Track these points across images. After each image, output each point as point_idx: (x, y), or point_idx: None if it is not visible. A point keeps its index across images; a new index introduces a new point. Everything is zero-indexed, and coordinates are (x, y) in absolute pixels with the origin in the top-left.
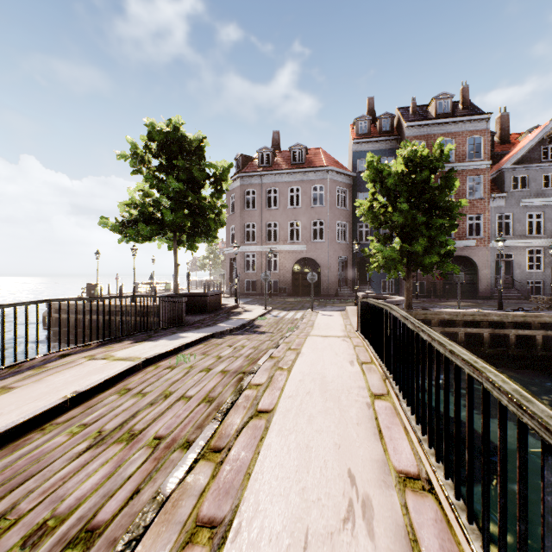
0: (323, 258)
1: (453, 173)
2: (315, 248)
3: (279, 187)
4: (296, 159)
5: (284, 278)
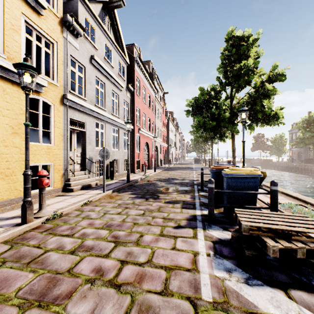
0: (302, 151)
1: (277, 140)
2: (301, 149)
3: (295, 133)
4: None
5: (295, 157)
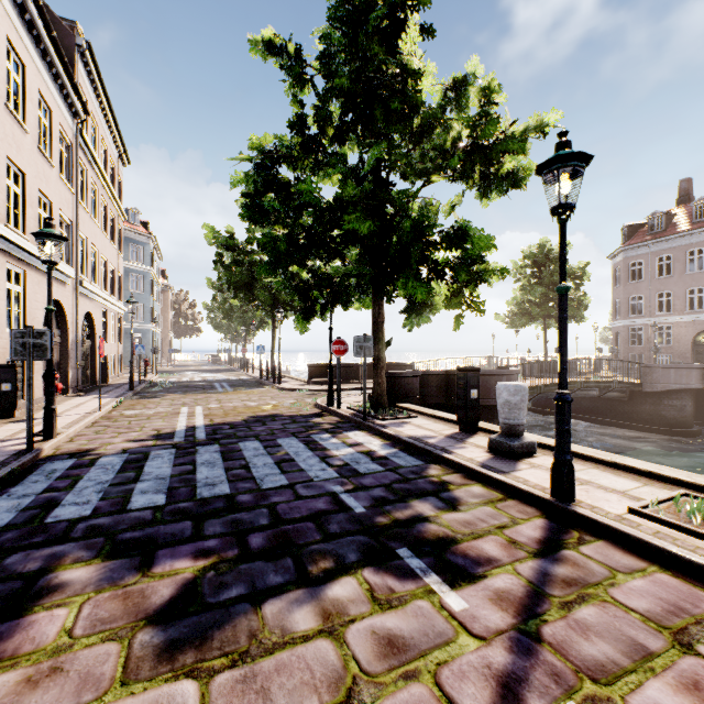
0: None
1: None
2: None
3: (673, 253)
4: (699, 216)
5: (679, 352)
